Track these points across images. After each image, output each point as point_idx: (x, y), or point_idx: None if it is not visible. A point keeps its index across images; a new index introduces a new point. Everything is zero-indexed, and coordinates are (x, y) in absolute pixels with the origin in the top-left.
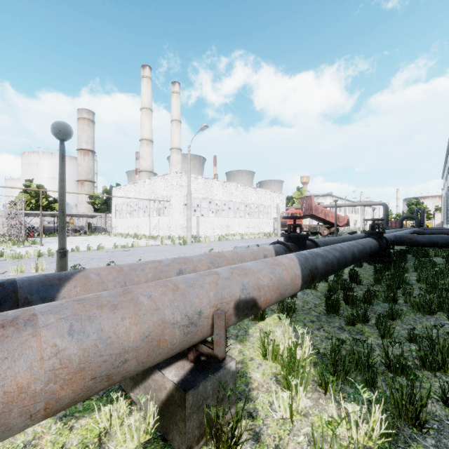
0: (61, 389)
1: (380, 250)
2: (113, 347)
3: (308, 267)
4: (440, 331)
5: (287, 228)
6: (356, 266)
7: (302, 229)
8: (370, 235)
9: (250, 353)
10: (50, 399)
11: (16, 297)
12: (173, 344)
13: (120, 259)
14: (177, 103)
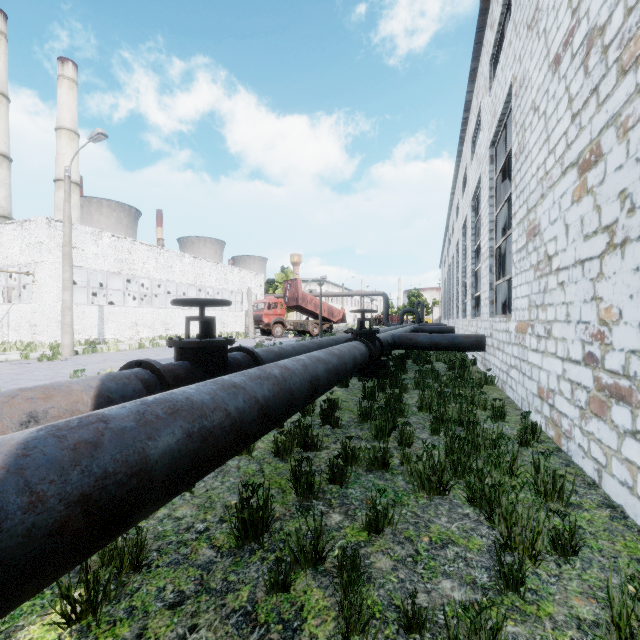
0: None
1: (371, 361)
2: None
3: (68, 491)
4: (461, 550)
5: (263, 325)
6: (341, 387)
7: (284, 327)
8: (358, 336)
9: None
10: None
11: None
12: None
13: None
14: (71, 99)
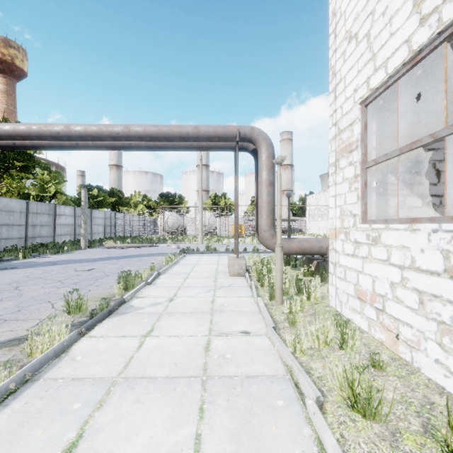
0: (297, 249)
1: None
2: (304, 246)
3: None
4: None
5: None
6: None
7: None
8: None
9: None
10: (296, 250)
11: None
12: (316, 250)
13: None
14: None
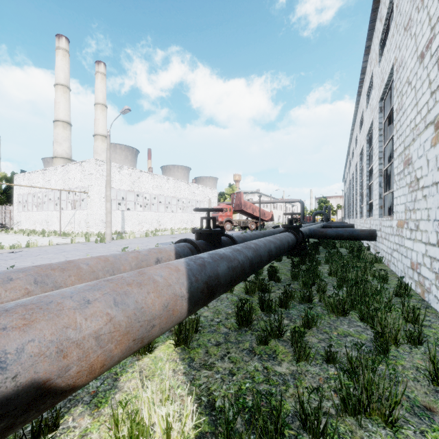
0: None
1: (297, 245)
2: None
3: (202, 279)
4: (355, 338)
5: (218, 223)
6: (276, 261)
7: (232, 224)
8: (288, 229)
9: (100, 435)
10: None
11: None
12: None
13: None
14: (103, 85)
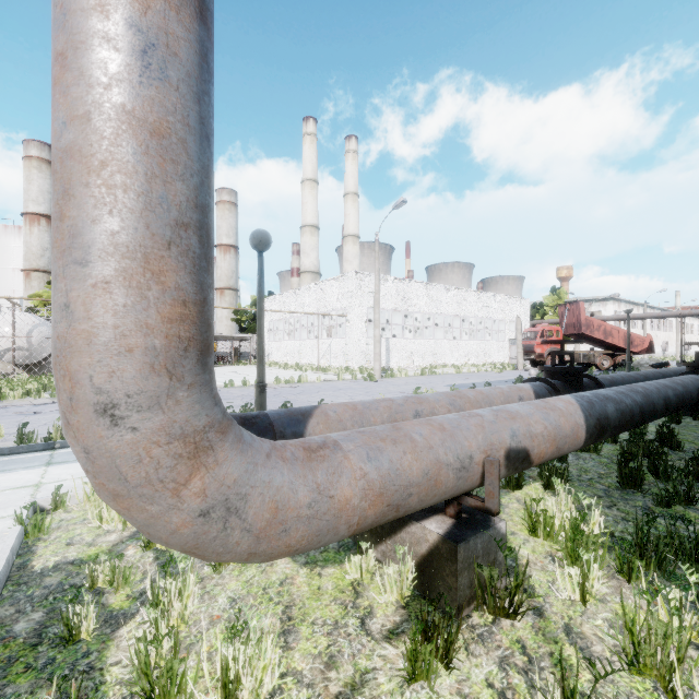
0: (369, 508)
1: None
2: (401, 479)
3: (594, 415)
4: None
5: (534, 356)
6: (670, 422)
7: None
8: (696, 370)
9: (509, 526)
10: (362, 515)
11: (273, 430)
12: (447, 487)
13: (290, 398)
14: (354, 167)
